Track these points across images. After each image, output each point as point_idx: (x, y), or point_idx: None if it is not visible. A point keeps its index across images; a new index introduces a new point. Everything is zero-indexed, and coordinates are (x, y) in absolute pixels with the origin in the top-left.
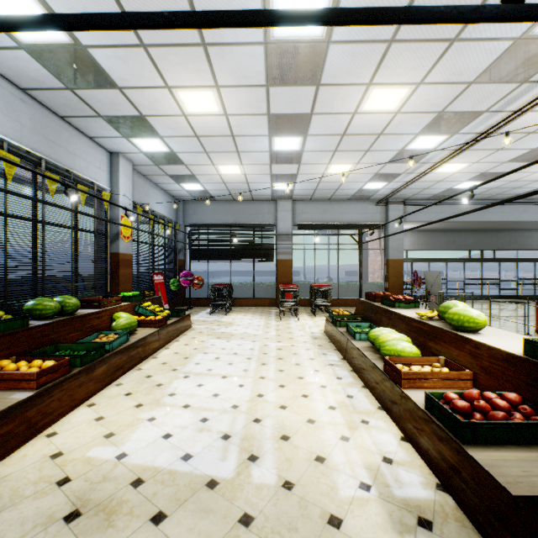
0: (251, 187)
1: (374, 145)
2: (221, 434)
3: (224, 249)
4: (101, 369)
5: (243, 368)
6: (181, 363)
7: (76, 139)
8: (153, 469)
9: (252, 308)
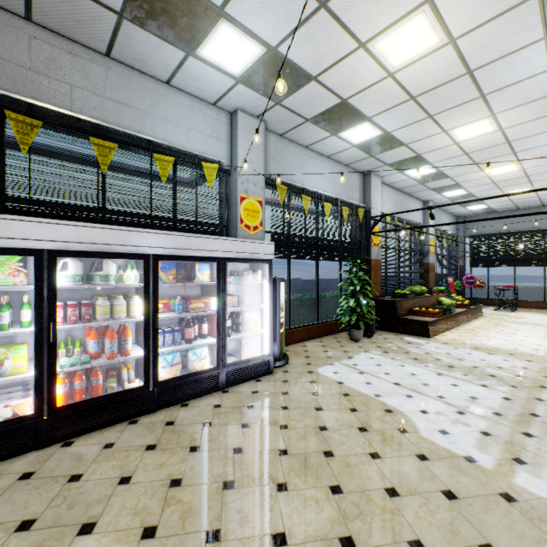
0: (542, 198)
1: None
2: (532, 348)
3: (506, 255)
4: (449, 320)
5: (540, 336)
6: (489, 328)
7: (411, 202)
8: (500, 348)
9: (542, 311)
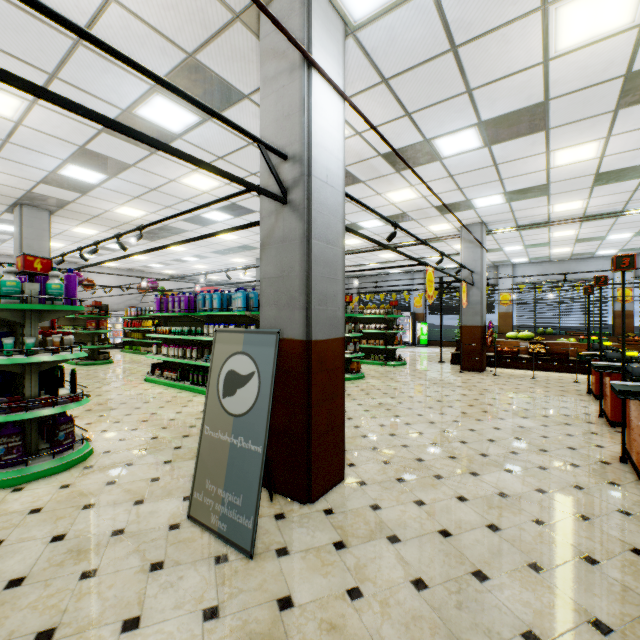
0: None
1: (635, 221)
2: None
3: None
4: None
5: None
6: None
7: (581, 263)
8: None
9: None
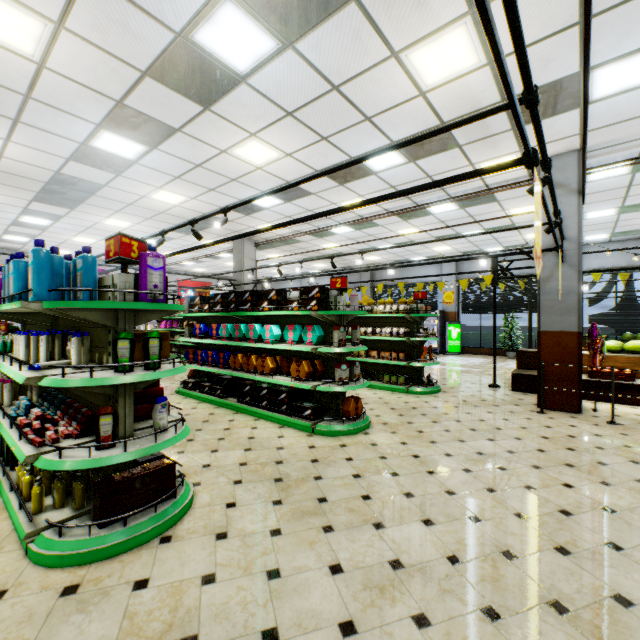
0: None
1: None
2: None
3: None
4: None
5: None
6: None
7: None
8: None
9: None
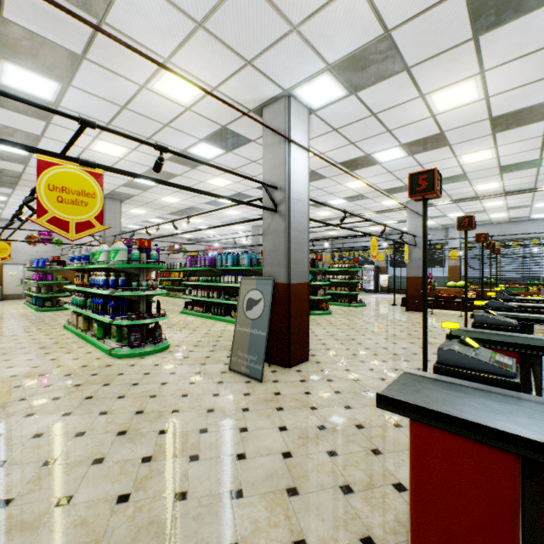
0: None
1: None
2: None
3: None
4: None
5: None
6: None
7: (519, 225)
8: None
9: None
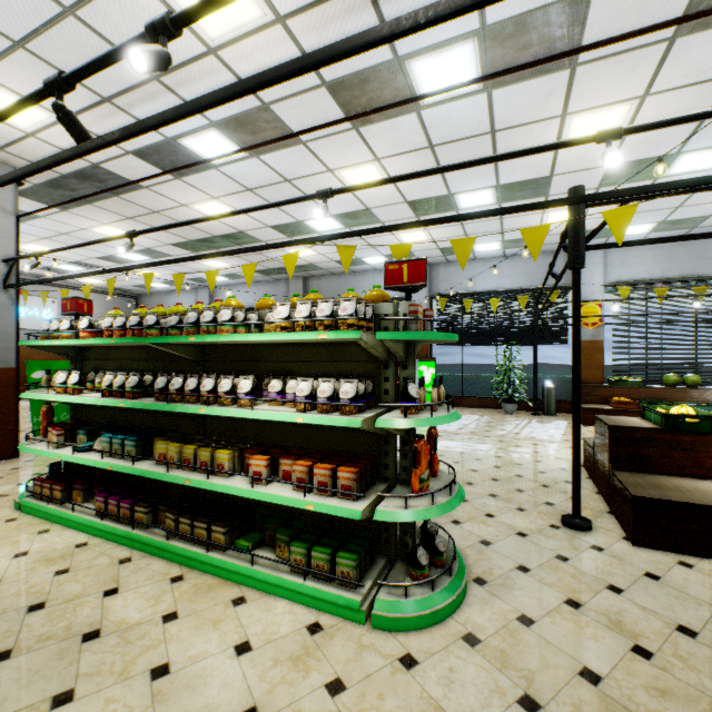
0: None
1: None
2: None
3: None
4: None
5: None
6: None
7: None
8: None
9: None
